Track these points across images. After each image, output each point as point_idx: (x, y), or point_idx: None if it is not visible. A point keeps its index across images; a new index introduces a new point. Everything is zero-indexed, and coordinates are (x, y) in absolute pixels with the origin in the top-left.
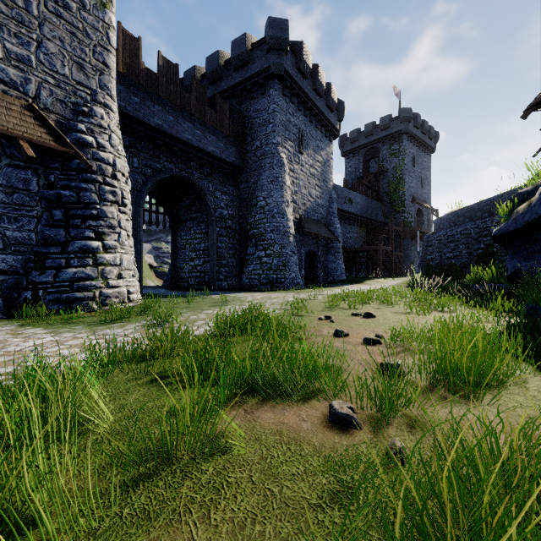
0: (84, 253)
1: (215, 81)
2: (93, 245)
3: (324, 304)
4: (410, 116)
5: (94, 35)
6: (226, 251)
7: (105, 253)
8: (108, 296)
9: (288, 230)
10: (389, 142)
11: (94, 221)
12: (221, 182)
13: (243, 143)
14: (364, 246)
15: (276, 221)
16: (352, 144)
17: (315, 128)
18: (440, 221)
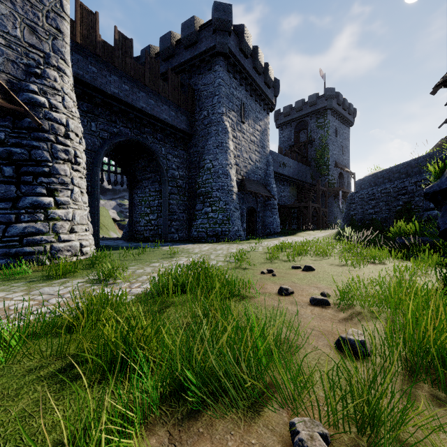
0: (36, 208)
1: (167, 58)
2: (44, 201)
3: (264, 256)
4: (333, 94)
5: (47, 1)
6: (177, 207)
7: (57, 208)
8: (59, 250)
9: (232, 189)
10: (316, 116)
11: (46, 177)
12: (173, 146)
13: (192, 112)
14: (296, 203)
15: (221, 181)
16: (285, 117)
17: (255, 102)
18: (362, 181)
